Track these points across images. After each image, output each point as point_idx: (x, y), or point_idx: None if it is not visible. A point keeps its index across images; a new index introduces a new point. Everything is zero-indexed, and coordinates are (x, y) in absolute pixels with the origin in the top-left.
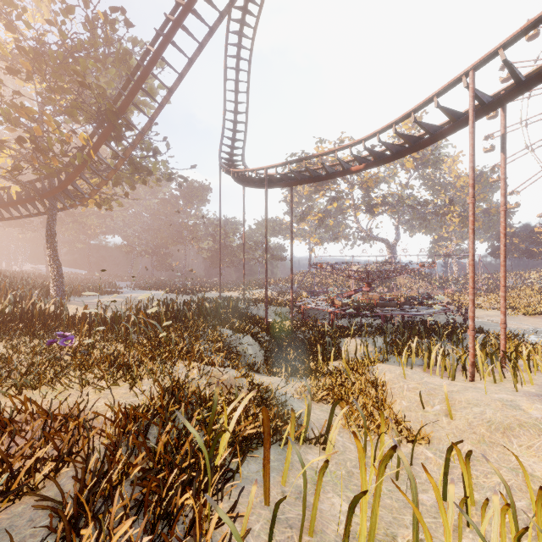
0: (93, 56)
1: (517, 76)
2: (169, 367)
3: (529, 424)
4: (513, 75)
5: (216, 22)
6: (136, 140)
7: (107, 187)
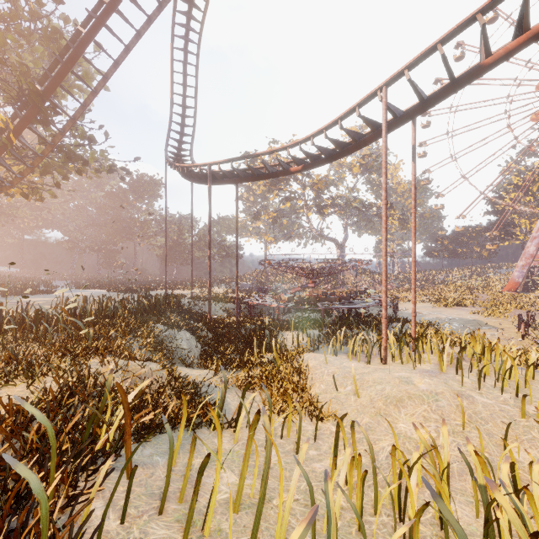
0: (15, 30)
1: (420, 95)
2: (81, 363)
3: (416, 396)
4: (417, 94)
5: (155, 11)
6: (67, 126)
7: (37, 176)
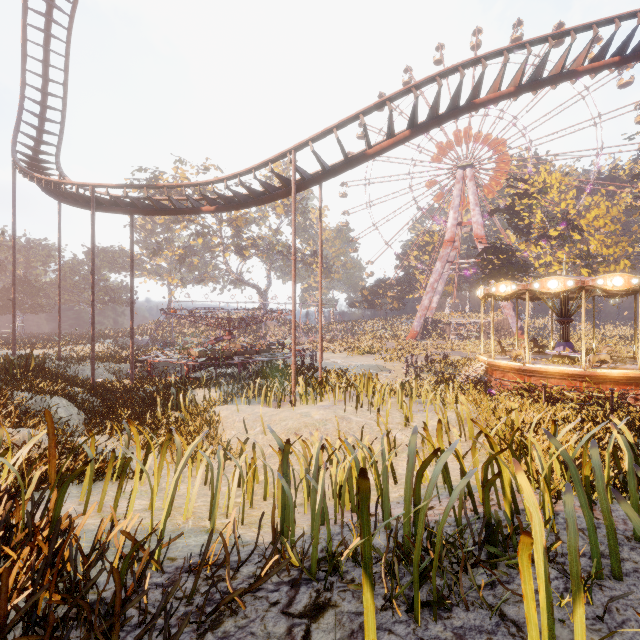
0: None
1: (323, 165)
2: None
3: (311, 424)
4: (320, 164)
5: None
6: None
7: None
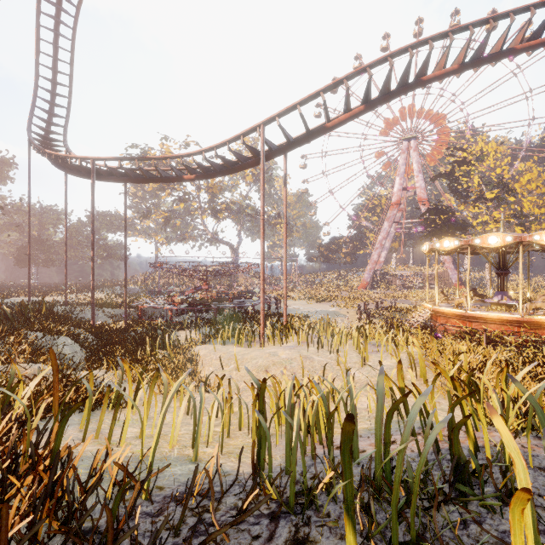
0: None
1: (287, 138)
2: None
3: (278, 362)
4: (286, 136)
5: None
6: None
7: None
